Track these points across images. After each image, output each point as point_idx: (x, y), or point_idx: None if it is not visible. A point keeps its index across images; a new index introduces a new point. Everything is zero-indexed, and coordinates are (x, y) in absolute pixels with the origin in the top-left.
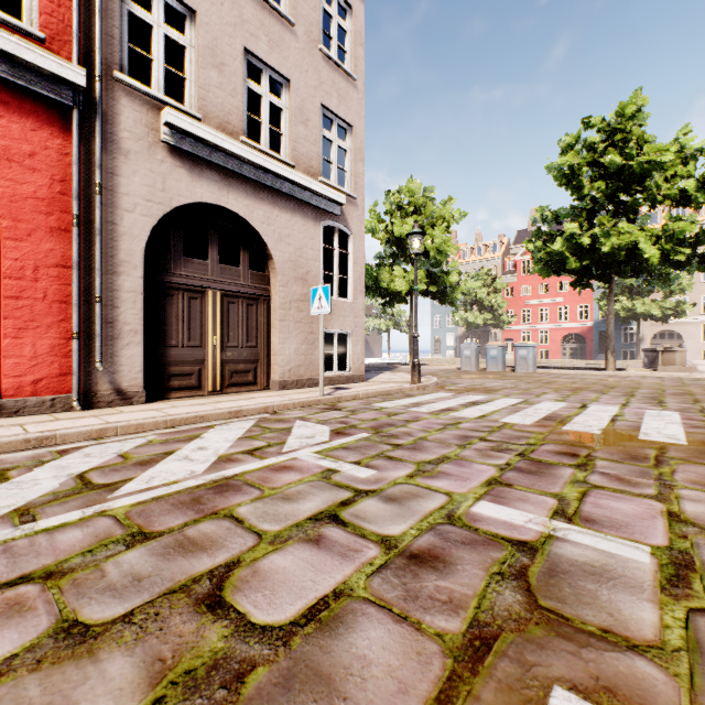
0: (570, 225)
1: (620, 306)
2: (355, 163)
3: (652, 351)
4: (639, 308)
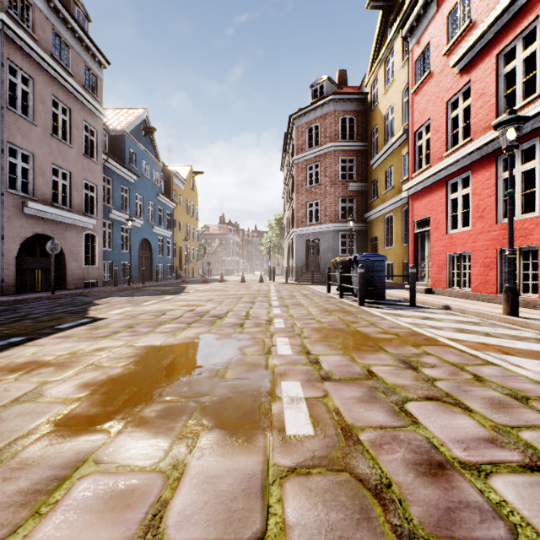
0: None
1: None
2: None
3: None
4: None
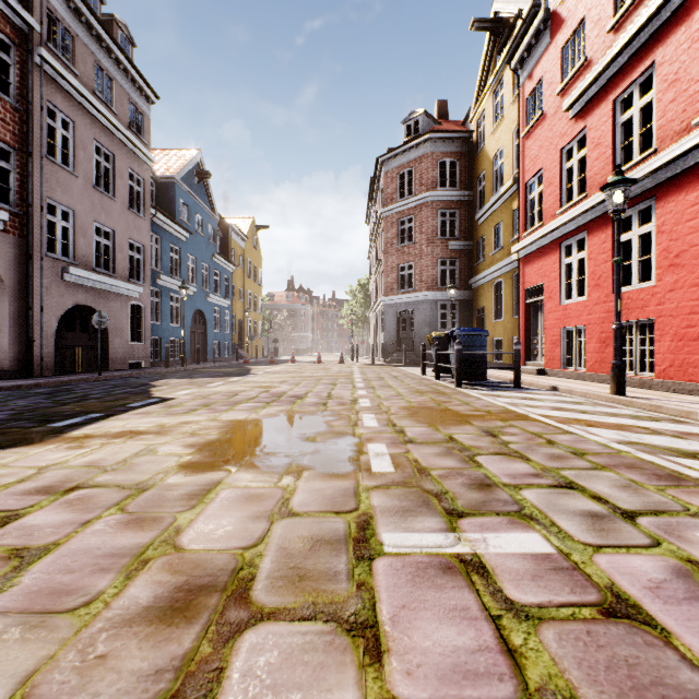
0: None
1: None
2: None
3: None
4: None
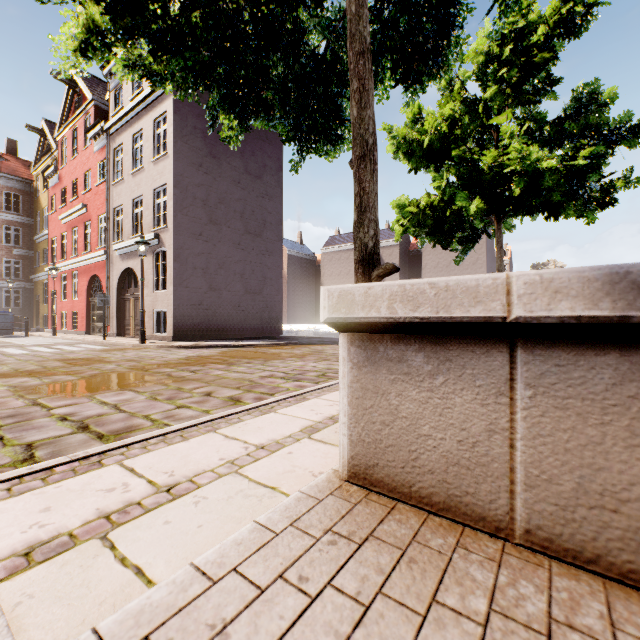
0: None
1: None
2: (168, 204)
3: None
4: None
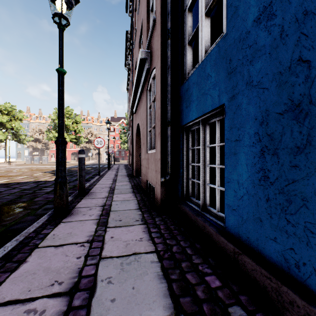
0: (53, 131)
1: (84, 146)
2: None
3: None
4: (88, 146)
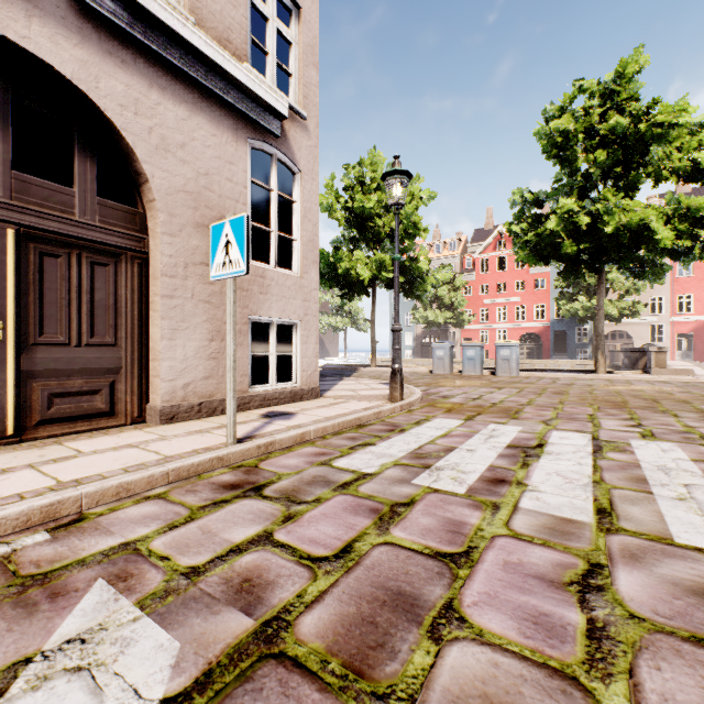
0: (566, 200)
1: (580, 306)
2: (304, 65)
3: (634, 352)
4: None
